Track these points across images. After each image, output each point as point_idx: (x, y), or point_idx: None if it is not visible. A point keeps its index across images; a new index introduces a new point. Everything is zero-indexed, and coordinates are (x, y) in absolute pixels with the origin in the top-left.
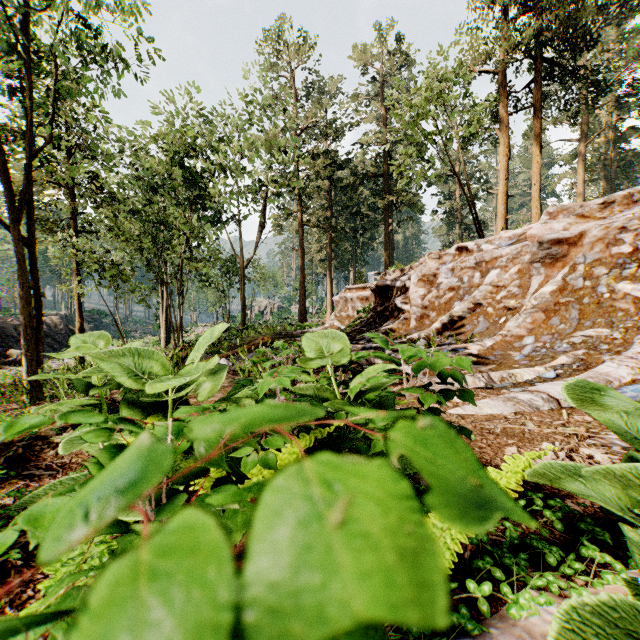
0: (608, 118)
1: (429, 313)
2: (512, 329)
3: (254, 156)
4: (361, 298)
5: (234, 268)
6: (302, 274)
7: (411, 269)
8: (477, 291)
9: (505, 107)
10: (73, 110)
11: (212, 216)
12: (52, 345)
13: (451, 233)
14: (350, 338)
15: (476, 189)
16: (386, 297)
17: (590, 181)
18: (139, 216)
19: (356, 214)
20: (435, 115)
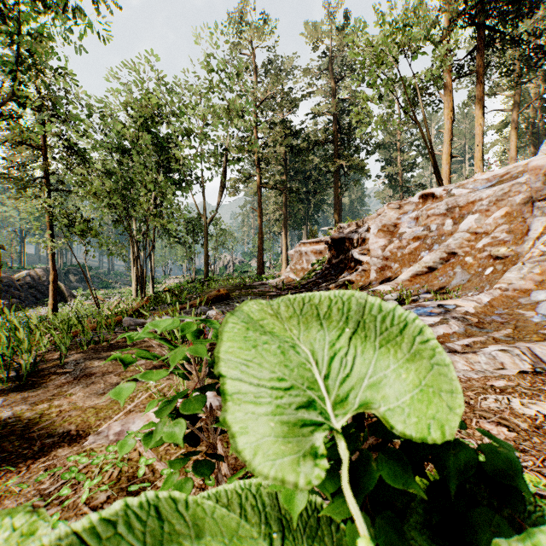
0: (536, 91)
1: (391, 264)
2: (514, 281)
3: (215, 120)
4: (315, 252)
5: (199, 226)
6: (260, 231)
7: (368, 221)
8: (451, 239)
9: (449, 73)
10: (40, 71)
11: (179, 179)
12: (35, 295)
13: (393, 195)
14: (306, 290)
15: (416, 155)
16: (341, 249)
17: (519, 148)
18: (110, 177)
19: (308, 178)
20: (398, 56)
